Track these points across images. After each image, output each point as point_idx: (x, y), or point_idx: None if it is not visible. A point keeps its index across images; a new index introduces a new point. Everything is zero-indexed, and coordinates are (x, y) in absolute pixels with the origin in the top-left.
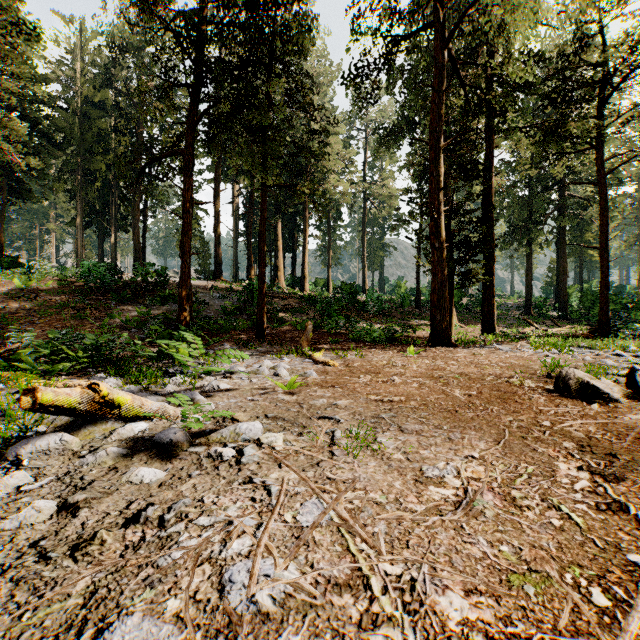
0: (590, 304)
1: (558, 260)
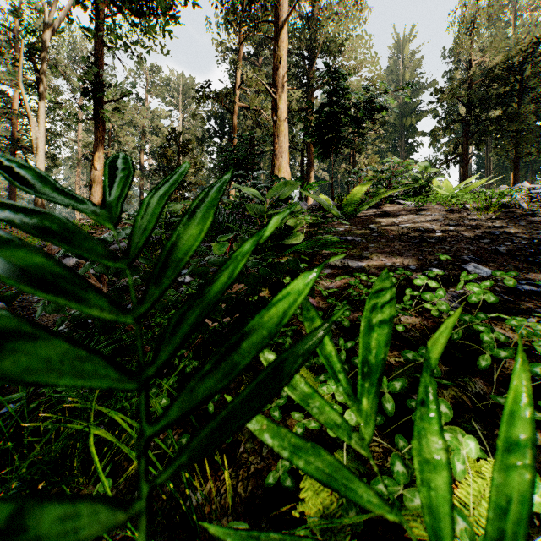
0: None
1: None
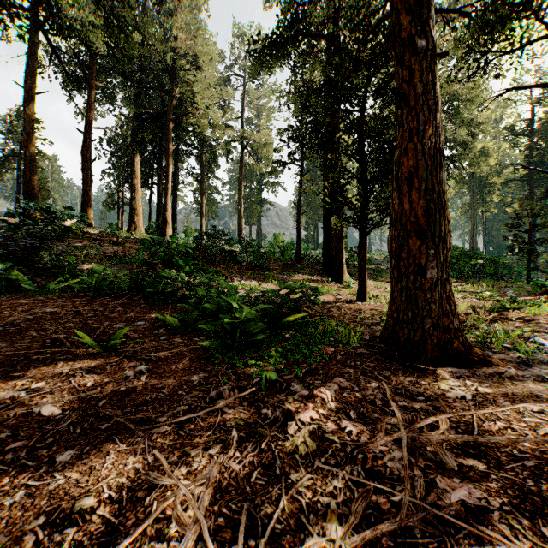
0: (453, 259)
1: None
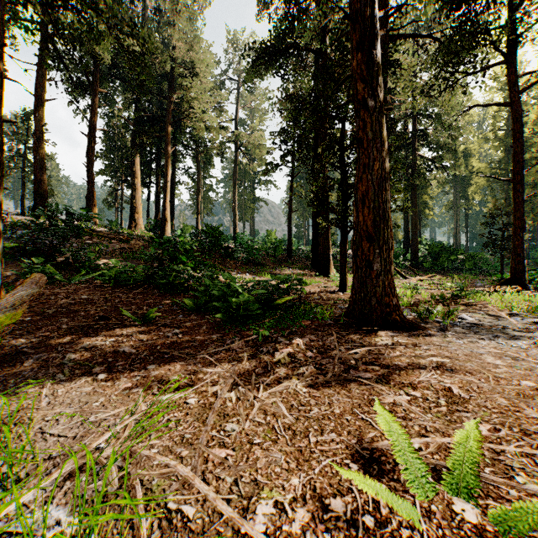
0: (435, 255)
1: (405, 216)
